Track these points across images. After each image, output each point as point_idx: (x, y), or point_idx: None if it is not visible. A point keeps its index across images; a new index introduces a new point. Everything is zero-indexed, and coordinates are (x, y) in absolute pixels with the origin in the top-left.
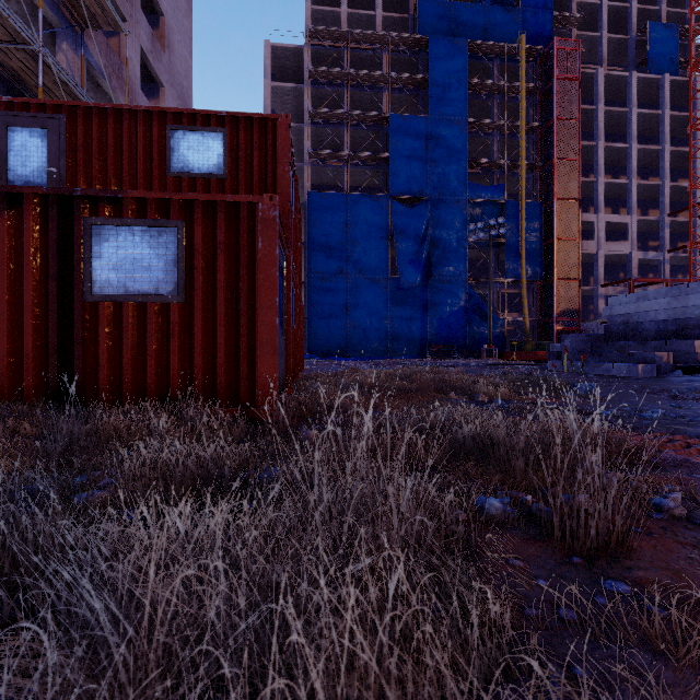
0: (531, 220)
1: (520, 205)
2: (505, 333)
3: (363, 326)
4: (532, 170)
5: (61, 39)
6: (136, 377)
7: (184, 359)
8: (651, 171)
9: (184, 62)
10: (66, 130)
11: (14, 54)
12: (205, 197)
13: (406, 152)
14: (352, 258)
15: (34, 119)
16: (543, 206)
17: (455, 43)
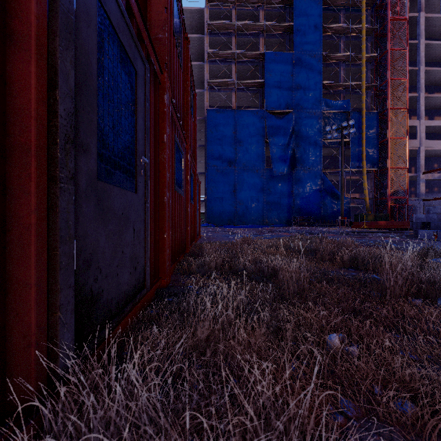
0: (369, 125)
1: (361, 114)
2: (350, 208)
3: (246, 203)
4: (369, 89)
5: None
6: None
7: None
8: None
9: None
10: None
11: None
12: None
13: (277, 78)
14: (238, 155)
15: None
16: (378, 114)
17: None
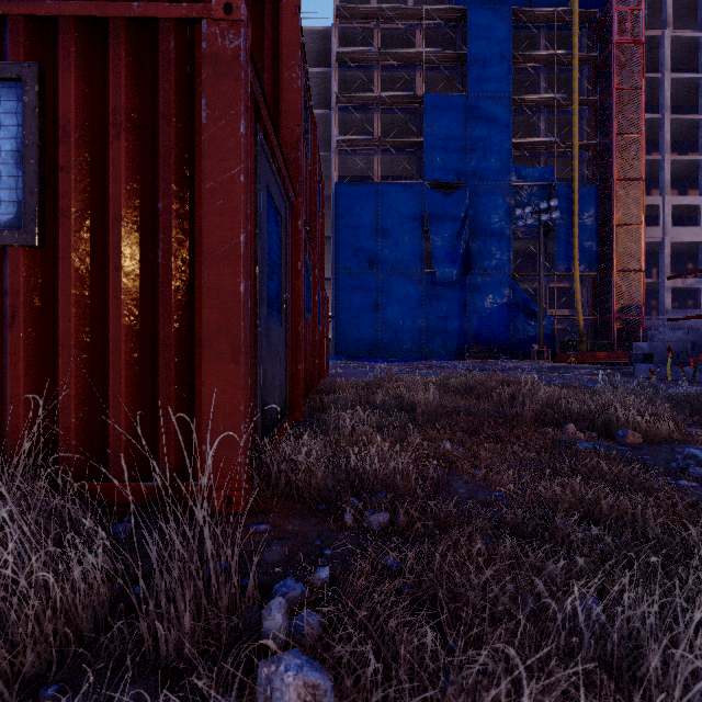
0: (584, 205)
1: (572, 188)
2: (555, 332)
3: (395, 325)
4: (585, 149)
5: None
6: None
7: (40, 371)
8: None
9: None
10: None
11: None
12: (81, 9)
13: (442, 135)
14: (383, 252)
15: None
16: (598, 188)
17: (497, 11)
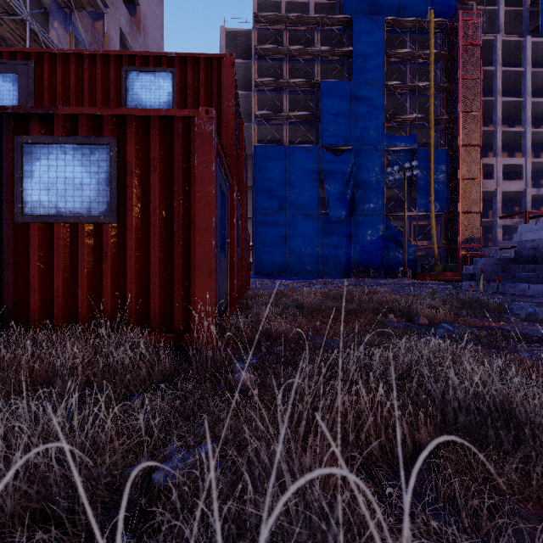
0: (438, 164)
1: (429, 151)
2: (417, 257)
3: (299, 252)
4: (439, 122)
5: (53, 19)
6: (68, 302)
7: (117, 282)
8: (542, 120)
9: (156, 43)
10: (33, 75)
11: (8, 24)
12: (138, 112)
13: (334, 111)
14: (290, 198)
15: (6, 66)
16: (449, 152)
17: (374, 20)
